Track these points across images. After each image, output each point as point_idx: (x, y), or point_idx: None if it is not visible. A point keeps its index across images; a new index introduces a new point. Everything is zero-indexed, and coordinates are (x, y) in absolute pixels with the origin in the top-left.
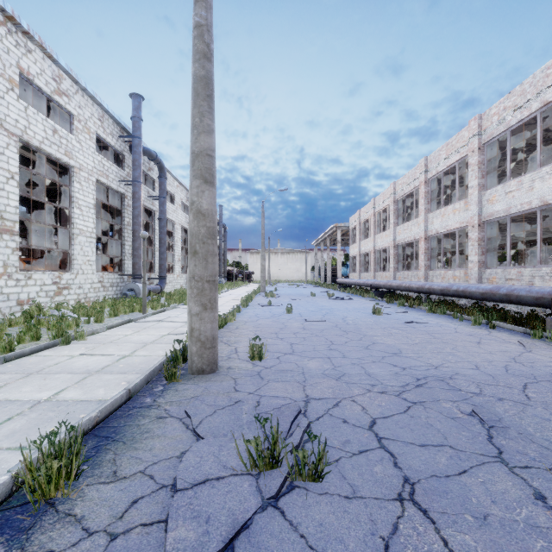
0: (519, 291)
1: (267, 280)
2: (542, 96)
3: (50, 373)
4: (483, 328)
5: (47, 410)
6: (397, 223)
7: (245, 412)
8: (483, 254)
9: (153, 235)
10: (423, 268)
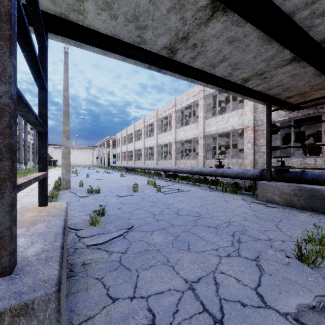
0: (159, 167)
1: None
2: (168, 111)
3: None
4: (150, 178)
5: (31, 195)
6: (135, 140)
7: (83, 191)
8: (158, 155)
9: None
10: (143, 160)
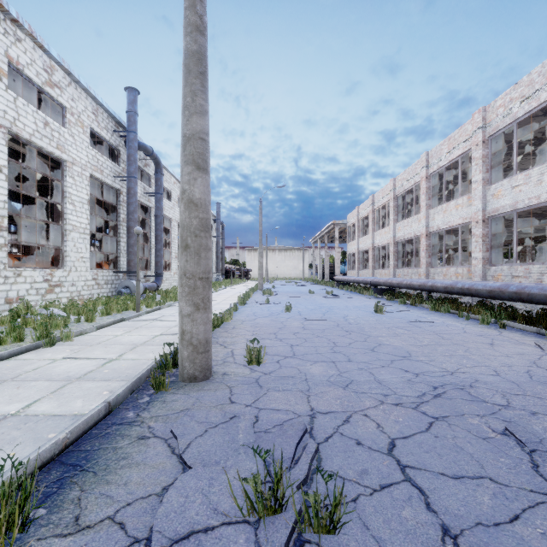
0: (531, 289)
1: (265, 278)
2: None
3: (25, 381)
4: (492, 327)
5: (11, 427)
6: (396, 220)
7: (241, 431)
8: (487, 250)
9: (149, 231)
10: (424, 265)
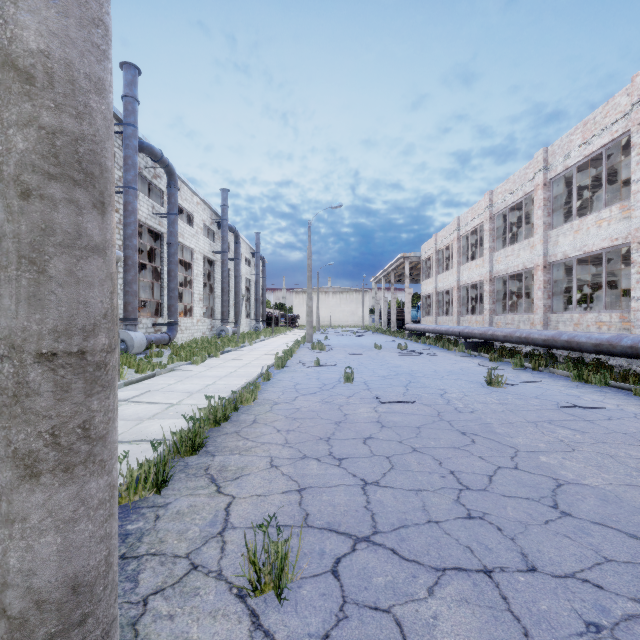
0: None
1: (316, 326)
2: None
3: None
4: None
5: None
6: (494, 248)
7: None
8: None
9: (161, 265)
10: (542, 310)
